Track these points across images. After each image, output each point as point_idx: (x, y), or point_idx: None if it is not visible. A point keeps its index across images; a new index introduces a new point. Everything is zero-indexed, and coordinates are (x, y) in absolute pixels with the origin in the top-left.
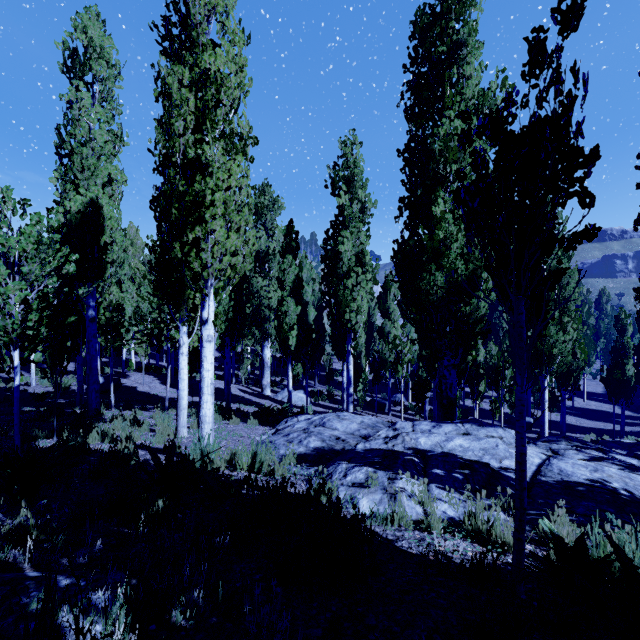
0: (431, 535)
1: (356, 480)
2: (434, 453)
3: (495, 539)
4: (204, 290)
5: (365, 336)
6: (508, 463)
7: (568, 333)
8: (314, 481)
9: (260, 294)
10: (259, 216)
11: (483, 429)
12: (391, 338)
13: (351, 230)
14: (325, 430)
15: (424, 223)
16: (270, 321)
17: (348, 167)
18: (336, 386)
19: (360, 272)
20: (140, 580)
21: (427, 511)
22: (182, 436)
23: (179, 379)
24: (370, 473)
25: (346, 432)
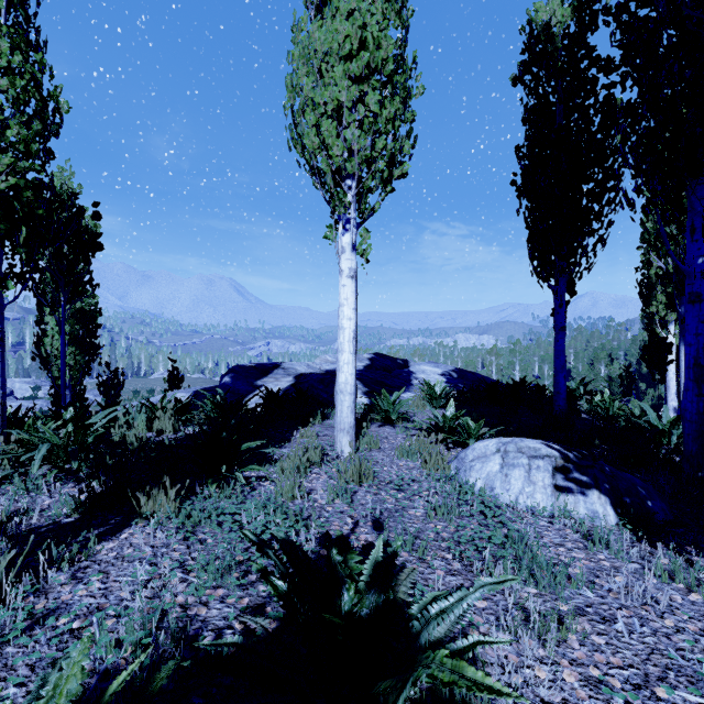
0: None
1: None
2: None
3: None
4: None
5: None
6: None
7: None
8: None
9: None
10: None
11: None
12: None
13: None
14: None
15: None
16: None
17: None
18: None
19: None
20: None
21: None
22: None
23: None
24: None
25: None
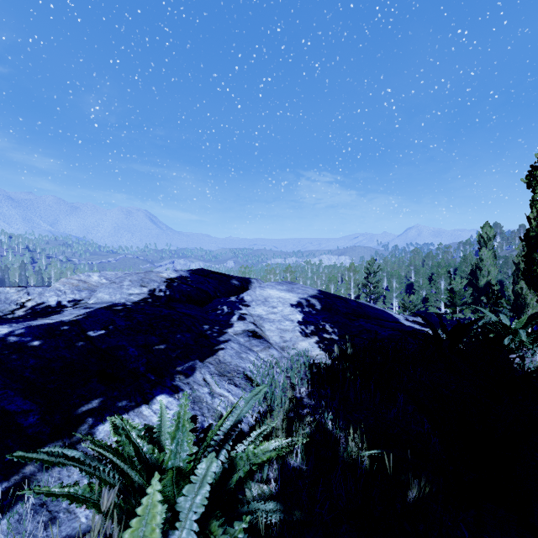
0: None
1: None
2: None
3: None
4: None
5: None
6: None
7: None
8: None
9: None
10: None
11: None
12: None
13: None
14: None
15: None
16: None
17: None
18: None
19: None
20: None
21: None
22: None
23: None
24: None
25: None
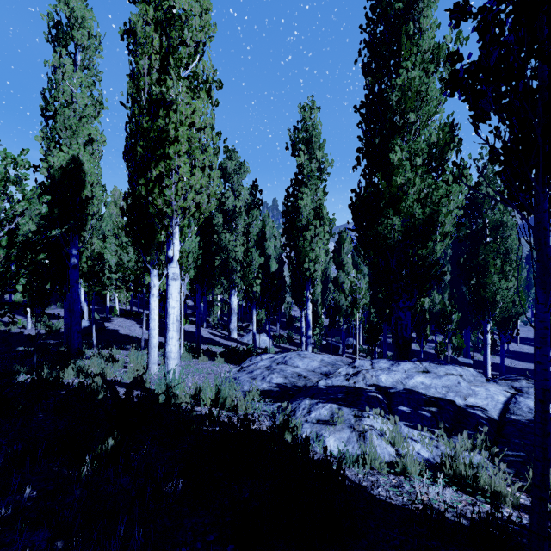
0: (410, 481)
1: (321, 417)
2: (396, 390)
3: (484, 487)
4: (169, 228)
5: (321, 286)
6: (473, 400)
7: (509, 281)
8: (277, 417)
9: (228, 248)
10: (227, 179)
11: (441, 367)
12: (345, 287)
13: (310, 187)
14: (287, 367)
15: (380, 173)
16: (237, 272)
17: (307, 130)
18: (295, 331)
19: (318, 225)
20: (66, 542)
21: (399, 451)
22: (153, 372)
23: (150, 319)
24: (336, 410)
25: (307, 369)
